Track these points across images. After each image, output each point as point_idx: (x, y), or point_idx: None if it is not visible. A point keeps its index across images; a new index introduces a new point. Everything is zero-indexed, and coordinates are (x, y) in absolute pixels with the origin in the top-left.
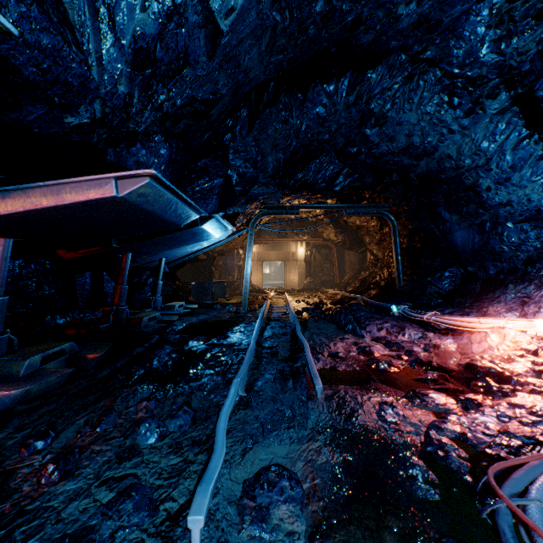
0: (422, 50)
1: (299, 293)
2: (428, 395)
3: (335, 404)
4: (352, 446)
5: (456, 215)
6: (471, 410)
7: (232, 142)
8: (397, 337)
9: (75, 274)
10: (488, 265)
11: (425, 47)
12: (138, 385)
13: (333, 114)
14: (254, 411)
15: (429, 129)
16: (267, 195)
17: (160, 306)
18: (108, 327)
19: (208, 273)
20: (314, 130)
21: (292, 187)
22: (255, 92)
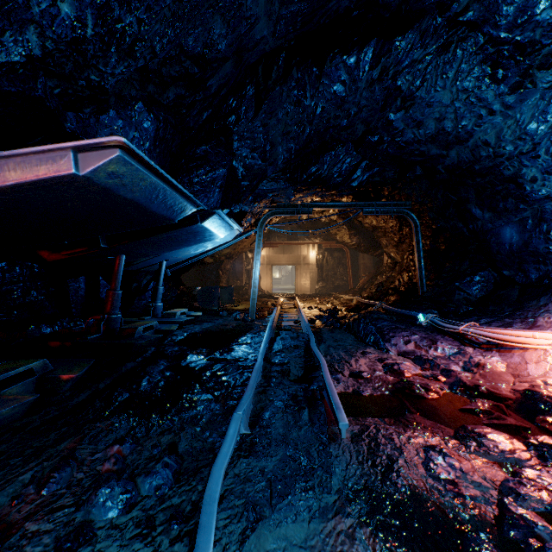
0: (462, 10)
1: (310, 299)
2: (488, 437)
3: (366, 448)
4: (400, 528)
5: (489, 213)
6: (551, 461)
7: (236, 126)
8: (428, 351)
9: (68, 278)
10: (529, 269)
11: (466, 7)
12: (116, 417)
13: (353, 94)
14: (259, 461)
15: (465, 110)
16: (277, 192)
17: (161, 313)
18: (97, 338)
19: (215, 278)
20: (330, 114)
21: (304, 182)
22: (263, 66)
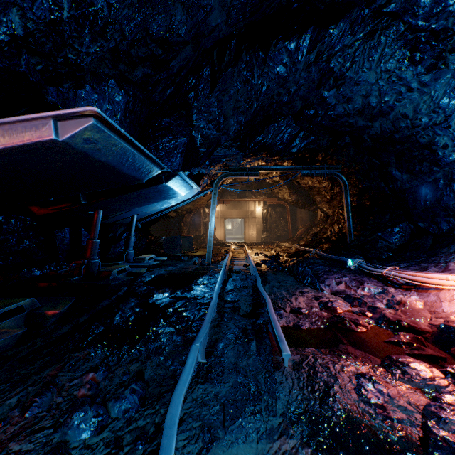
0: (385, 3)
1: (257, 247)
2: (410, 366)
3: (305, 375)
4: (337, 449)
5: (406, 174)
6: None
7: (195, 102)
8: (356, 291)
9: (55, 229)
10: (440, 221)
11: None
12: (92, 347)
13: (293, 75)
14: (213, 387)
15: (387, 88)
16: (229, 157)
17: (133, 258)
18: (78, 279)
19: (177, 229)
20: (274, 91)
21: (252, 149)
22: (217, 51)
